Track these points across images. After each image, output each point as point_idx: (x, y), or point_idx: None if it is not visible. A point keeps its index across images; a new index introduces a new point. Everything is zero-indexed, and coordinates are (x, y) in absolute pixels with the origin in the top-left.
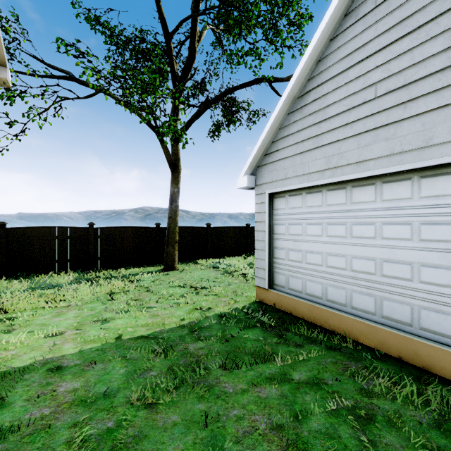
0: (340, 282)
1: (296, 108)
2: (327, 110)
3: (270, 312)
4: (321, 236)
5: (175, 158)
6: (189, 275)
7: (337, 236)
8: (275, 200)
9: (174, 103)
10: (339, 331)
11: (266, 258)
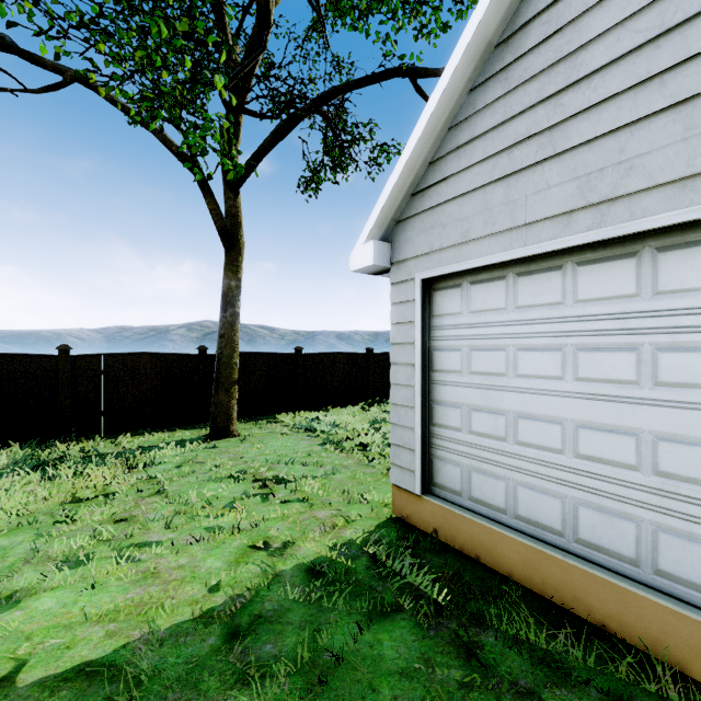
0: (617, 499)
1: (492, 73)
2: (581, 58)
3: (429, 553)
4: (560, 379)
5: (233, 223)
6: (256, 449)
7: (608, 380)
8: (436, 295)
9: (226, 109)
10: (620, 632)
11: (415, 426)
